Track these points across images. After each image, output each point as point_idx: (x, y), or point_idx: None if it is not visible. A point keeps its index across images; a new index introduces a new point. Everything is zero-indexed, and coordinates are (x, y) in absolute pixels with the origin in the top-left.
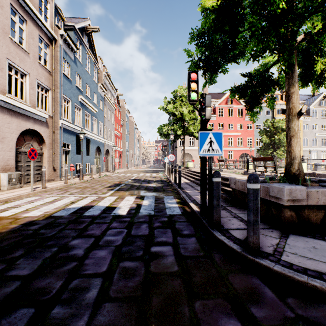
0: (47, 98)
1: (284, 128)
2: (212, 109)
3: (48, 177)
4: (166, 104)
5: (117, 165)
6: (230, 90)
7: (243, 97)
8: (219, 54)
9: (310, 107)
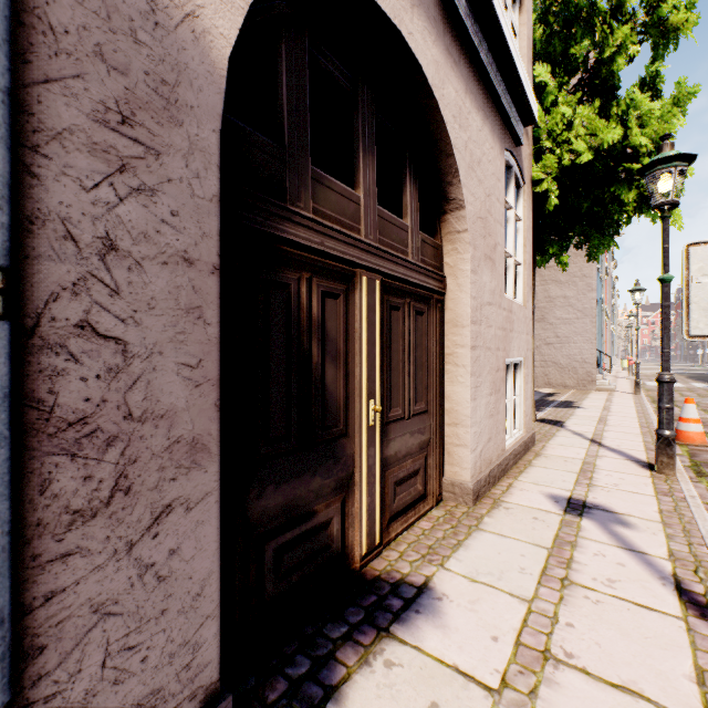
0: None
1: None
2: None
3: None
4: None
5: None
6: None
7: None
8: None
9: None
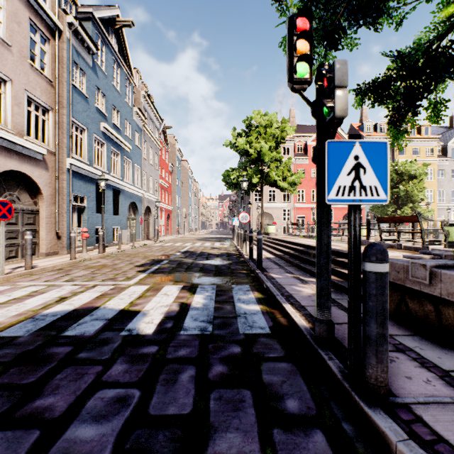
0: (45, 122)
1: (414, 173)
2: (302, 147)
3: (47, 249)
4: (236, 139)
5: (164, 230)
6: (355, 91)
7: (383, 100)
8: (344, 5)
9: (449, 144)
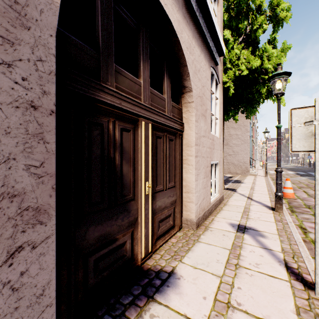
0: None
1: None
2: None
3: None
4: None
5: None
6: None
7: None
8: None
9: None
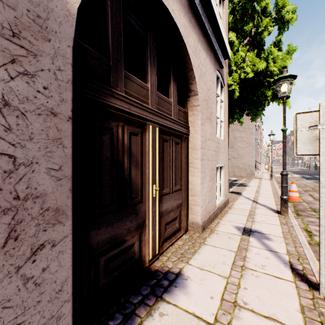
0: None
1: None
2: None
3: None
4: None
5: None
6: None
7: None
8: None
9: None
